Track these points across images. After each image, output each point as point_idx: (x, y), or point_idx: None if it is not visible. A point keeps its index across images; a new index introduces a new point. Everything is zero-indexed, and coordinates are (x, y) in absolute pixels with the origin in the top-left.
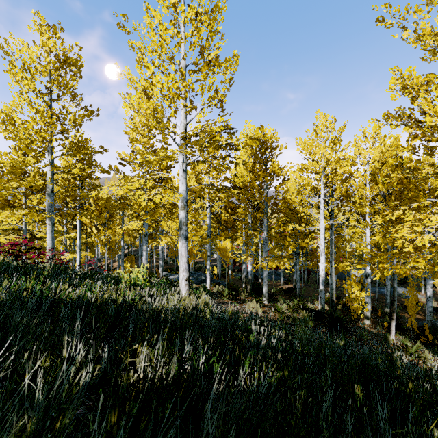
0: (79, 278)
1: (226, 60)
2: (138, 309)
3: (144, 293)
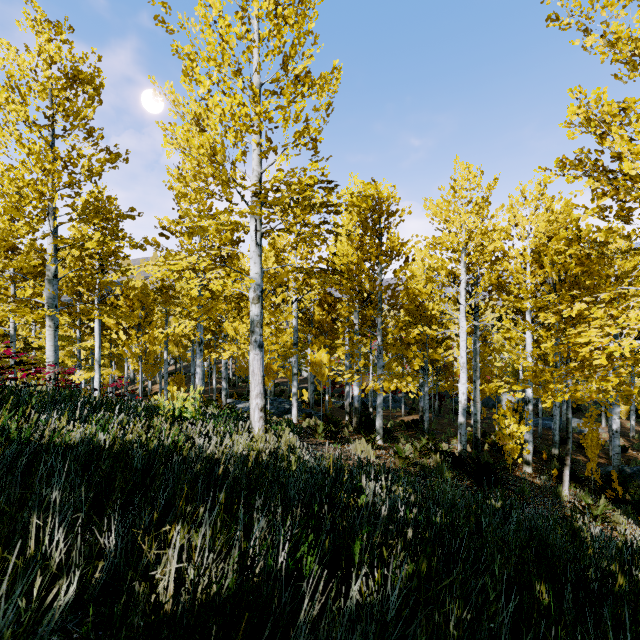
0: (91, 409)
1: (321, 77)
2: (183, 458)
3: (194, 432)
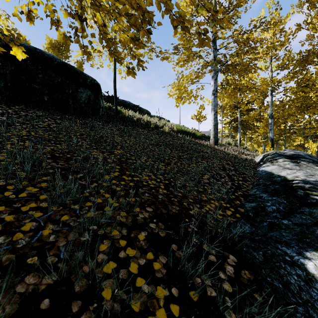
0: None
1: None
2: None
3: None
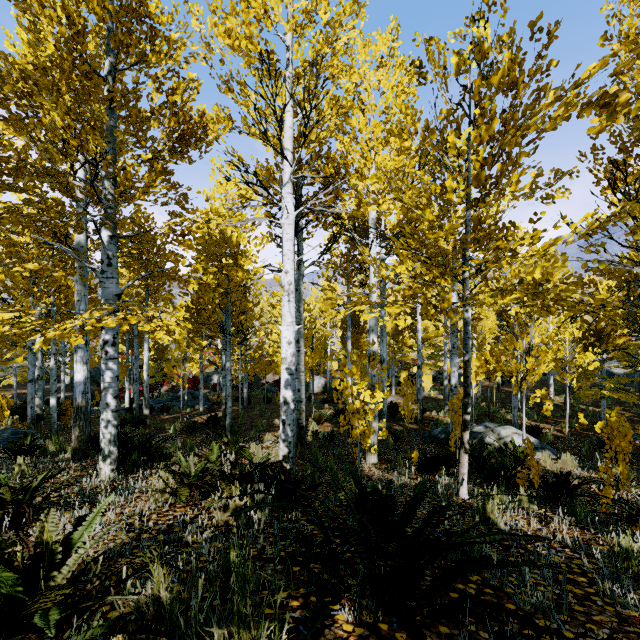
0: None
1: None
2: None
3: None
